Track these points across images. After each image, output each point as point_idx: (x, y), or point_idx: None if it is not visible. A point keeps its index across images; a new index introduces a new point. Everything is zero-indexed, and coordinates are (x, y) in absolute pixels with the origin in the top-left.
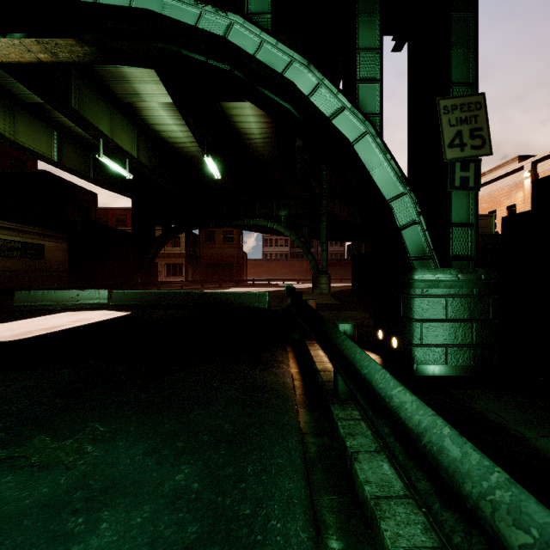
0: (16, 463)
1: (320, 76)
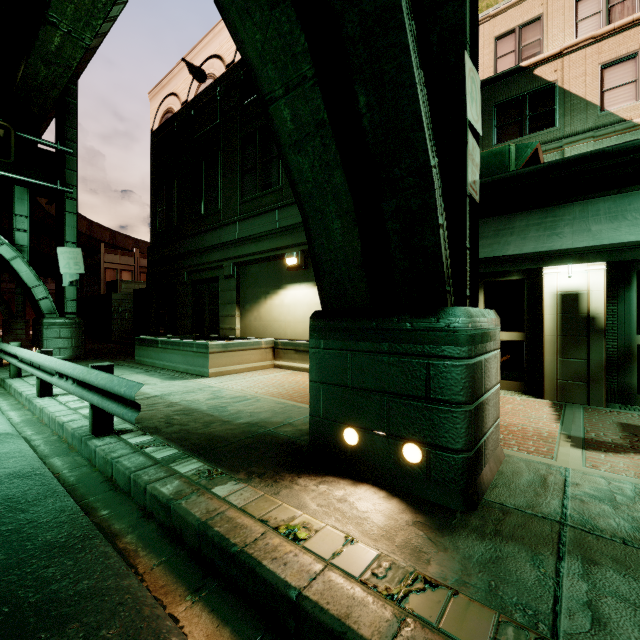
0: None
1: None
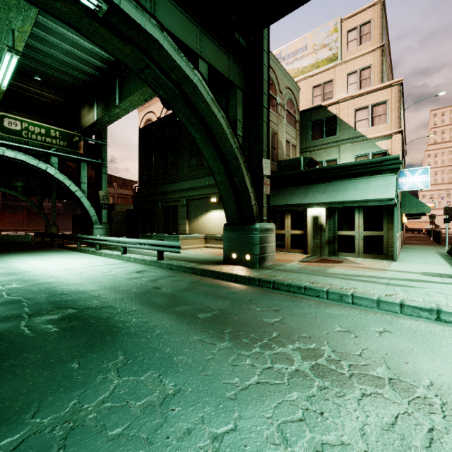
0: (24, 254)
1: (72, 182)
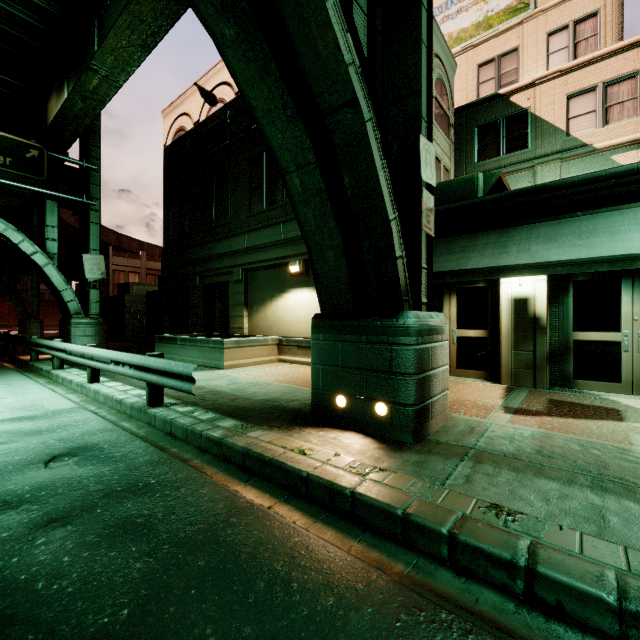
0: None
1: (25, 237)
